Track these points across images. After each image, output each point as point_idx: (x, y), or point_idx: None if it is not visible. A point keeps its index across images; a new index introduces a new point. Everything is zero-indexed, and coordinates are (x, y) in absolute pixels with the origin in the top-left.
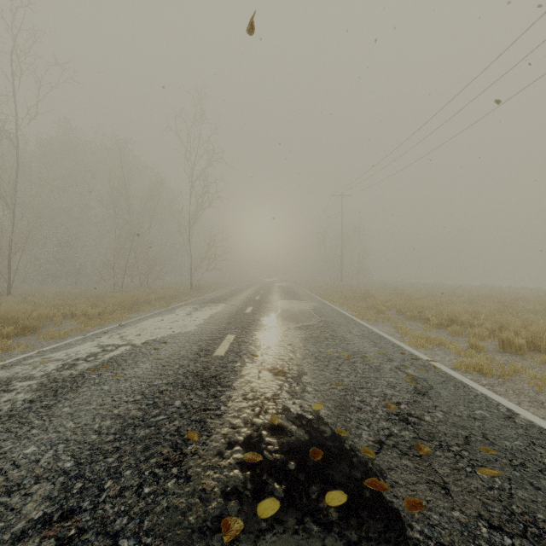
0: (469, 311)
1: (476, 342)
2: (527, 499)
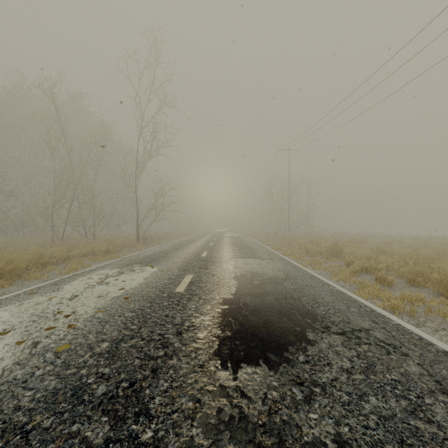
0: None
1: None
2: None
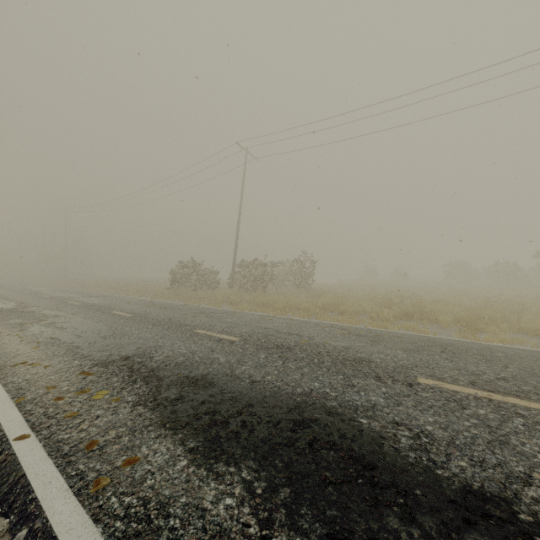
0: (117, 284)
1: (107, 289)
2: (88, 293)
